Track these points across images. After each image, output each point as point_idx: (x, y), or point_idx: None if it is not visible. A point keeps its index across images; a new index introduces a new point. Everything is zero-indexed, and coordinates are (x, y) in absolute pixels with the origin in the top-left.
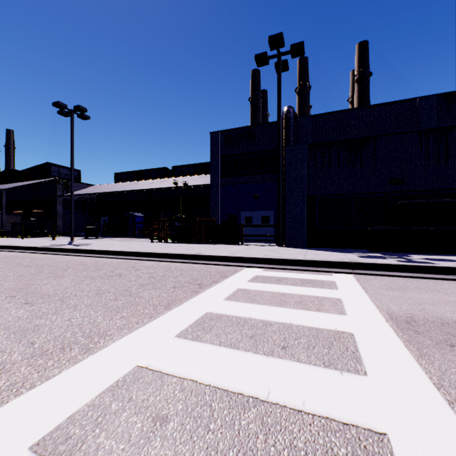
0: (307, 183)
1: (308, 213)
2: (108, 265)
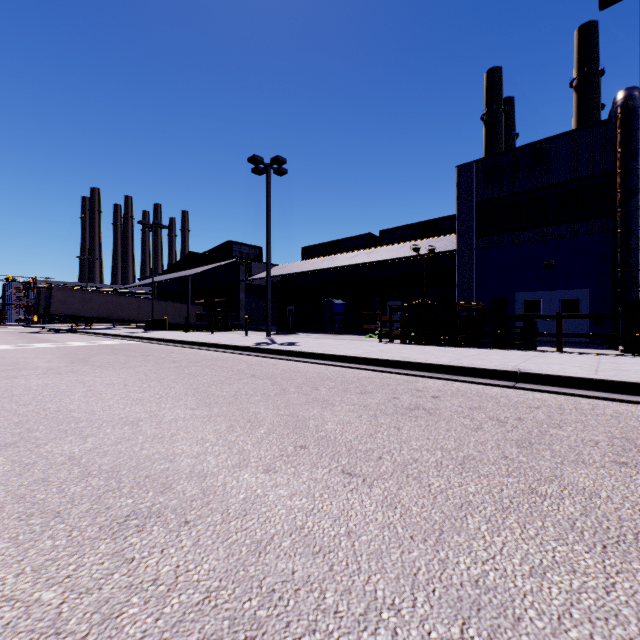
0: None
1: None
2: (368, 382)
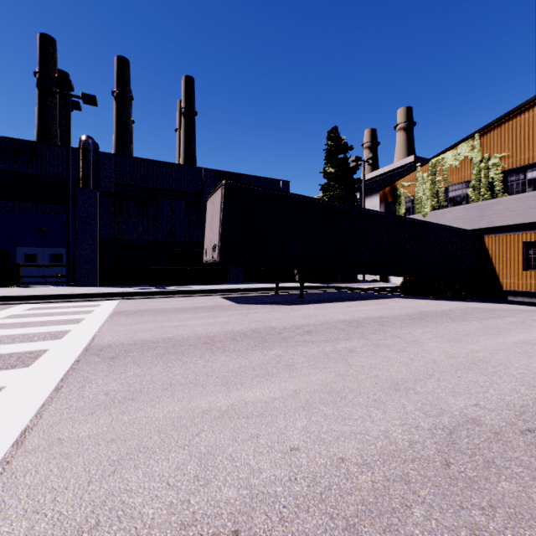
0: (100, 227)
1: (101, 254)
2: None
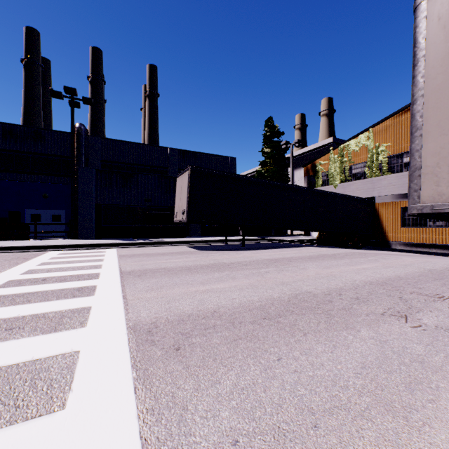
0: (95, 195)
1: (96, 215)
2: None
